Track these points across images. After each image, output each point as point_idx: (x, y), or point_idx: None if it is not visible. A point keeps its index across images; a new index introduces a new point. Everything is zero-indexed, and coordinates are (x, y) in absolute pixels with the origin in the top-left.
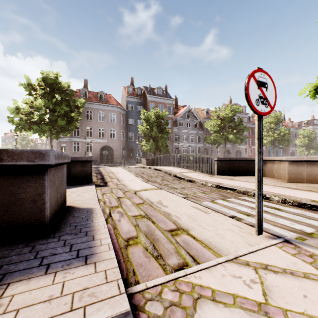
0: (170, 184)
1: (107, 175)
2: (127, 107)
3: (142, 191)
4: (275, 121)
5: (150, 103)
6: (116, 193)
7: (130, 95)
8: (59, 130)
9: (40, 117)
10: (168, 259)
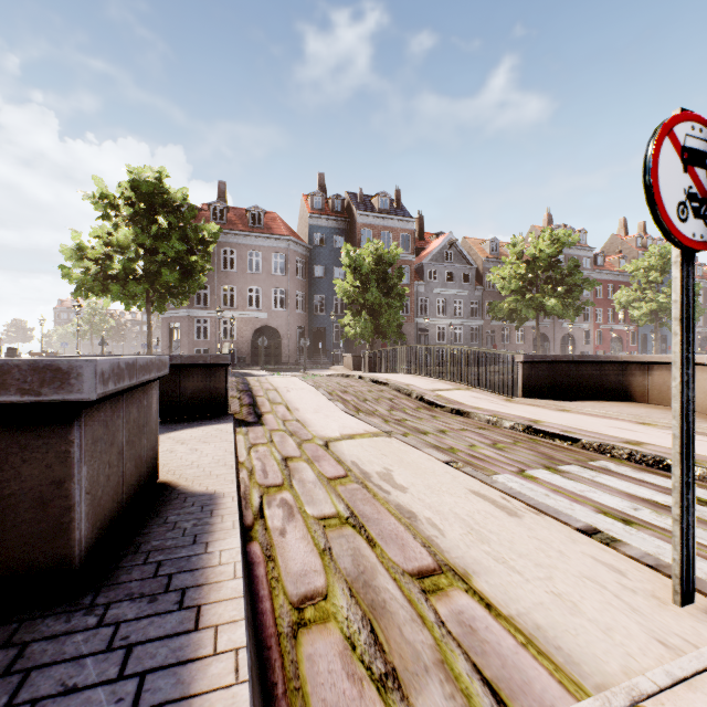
0: (409, 419)
1: (263, 396)
2: (311, 240)
3: (342, 441)
4: (660, 264)
5: (361, 229)
6: (280, 444)
7: (318, 213)
8: (166, 294)
9: (126, 265)
10: (416, 693)
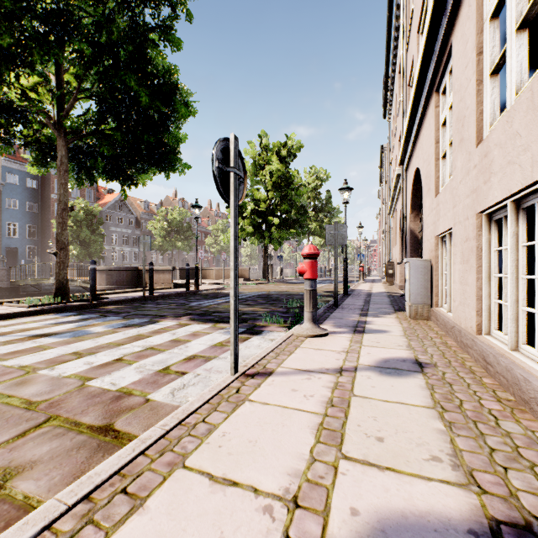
0: None
1: None
2: (4, 178)
3: None
4: (222, 229)
5: (56, 179)
6: None
7: (13, 159)
8: None
9: None
10: None
